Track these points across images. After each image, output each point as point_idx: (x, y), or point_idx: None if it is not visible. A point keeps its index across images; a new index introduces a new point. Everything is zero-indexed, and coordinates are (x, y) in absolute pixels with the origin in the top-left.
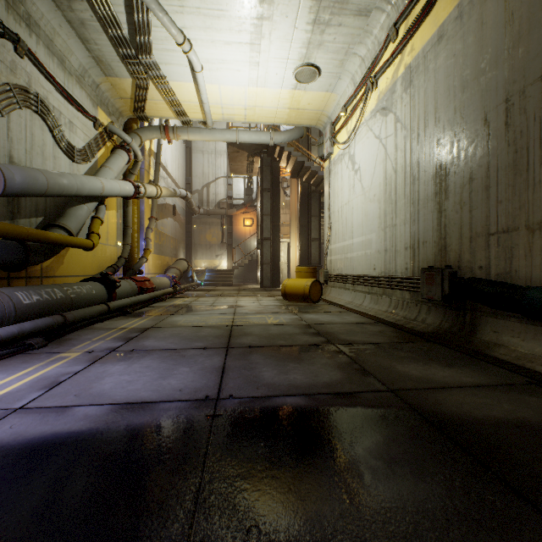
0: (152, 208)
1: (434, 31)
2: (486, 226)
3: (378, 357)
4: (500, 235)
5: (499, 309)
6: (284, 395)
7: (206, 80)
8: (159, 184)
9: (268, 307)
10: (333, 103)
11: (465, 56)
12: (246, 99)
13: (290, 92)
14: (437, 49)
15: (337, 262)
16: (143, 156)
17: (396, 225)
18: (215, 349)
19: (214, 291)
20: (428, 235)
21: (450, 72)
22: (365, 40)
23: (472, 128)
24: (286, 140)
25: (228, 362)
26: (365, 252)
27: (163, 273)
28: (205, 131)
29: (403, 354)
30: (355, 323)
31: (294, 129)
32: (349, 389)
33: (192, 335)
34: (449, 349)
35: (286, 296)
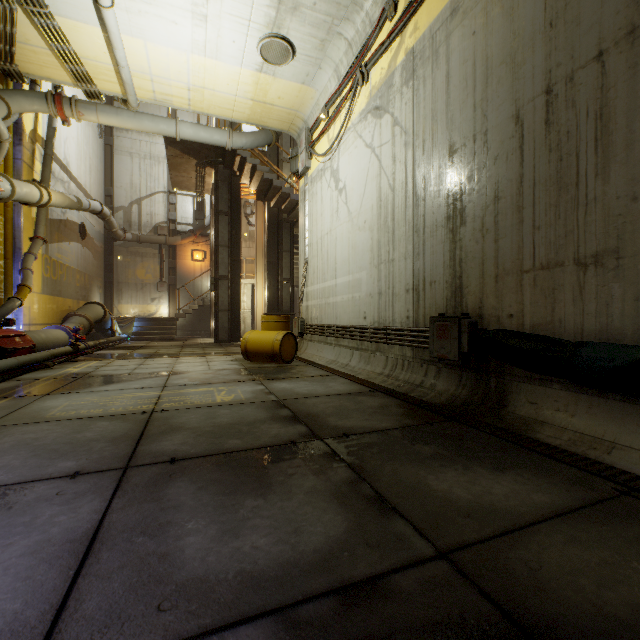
0: (36, 223)
1: (445, 3)
2: (518, 260)
3: (395, 462)
4: (539, 273)
5: (538, 372)
6: (224, 627)
7: (122, 27)
8: (53, 188)
9: (220, 373)
10: (310, 102)
11: (489, 33)
12: (189, 73)
13: (253, 75)
14: (450, 26)
15: (316, 308)
16: (20, 140)
17: (394, 260)
18: (97, 475)
19: (144, 349)
20: (437, 273)
21: (469, 56)
22: (354, 16)
23: (499, 129)
24: (249, 145)
25: (112, 512)
26: (353, 296)
27: (60, 323)
28: (126, 114)
29: (427, 450)
30: (345, 393)
31: (259, 133)
32: (367, 568)
33: (63, 441)
34: (481, 432)
35: (248, 355)
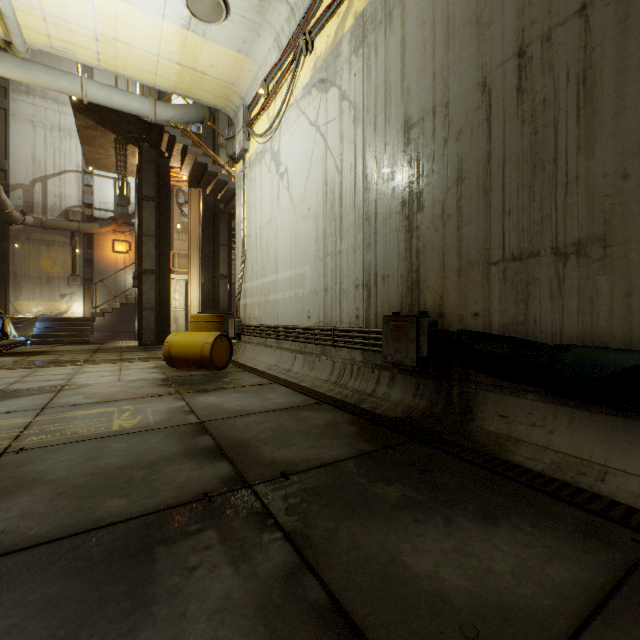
0: None
1: None
2: (485, 251)
3: (353, 521)
4: (510, 265)
5: (509, 380)
6: None
7: None
8: None
9: (131, 385)
10: (248, 76)
11: None
12: (95, 17)
13: (179, 32)
14: None
15: (255, 307)
16: None
17: (342, 252)
18: None
19: (42, 355)
20: (391, 267)
21: (427, 17)
22: None
23: (463, 100)
24: (177, 118)
25: None
26: (295, 293)
27: None
28: (10, 59)
29: (393, 492)
30: (285, 408)
31: (190, 106)
32: None
33: None
34: (450, 456)
35: (173, 361)
